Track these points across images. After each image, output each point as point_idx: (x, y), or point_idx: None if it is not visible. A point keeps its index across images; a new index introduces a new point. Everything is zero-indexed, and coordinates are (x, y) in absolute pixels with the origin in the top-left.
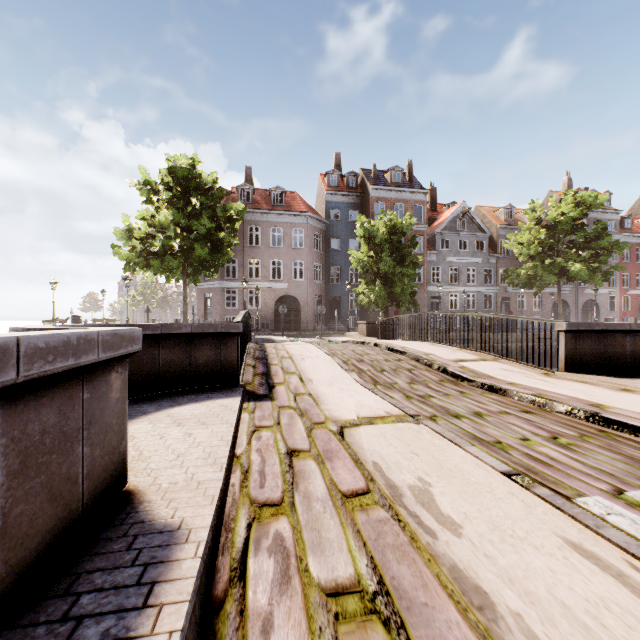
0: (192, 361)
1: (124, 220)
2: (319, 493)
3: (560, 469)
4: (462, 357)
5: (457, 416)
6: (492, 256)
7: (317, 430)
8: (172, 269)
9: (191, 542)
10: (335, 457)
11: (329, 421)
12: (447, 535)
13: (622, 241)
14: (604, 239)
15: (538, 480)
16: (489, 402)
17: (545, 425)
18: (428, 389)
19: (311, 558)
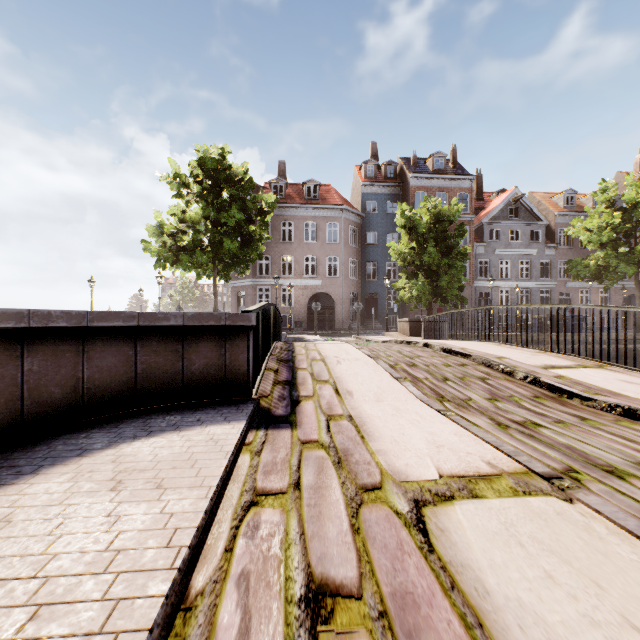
0: (185, 365)
1: (156, 216)
2: None
3: None
4: (550, 362)
5: (615, 472)
6: (549, 247)
7: (369, 510)
8: (201, 264)
9: None
10: (428, 633)
11: (389, 483)
12: None
13: None
14: None
15: None
16: None
17: None
18: (523, 410)
19: None
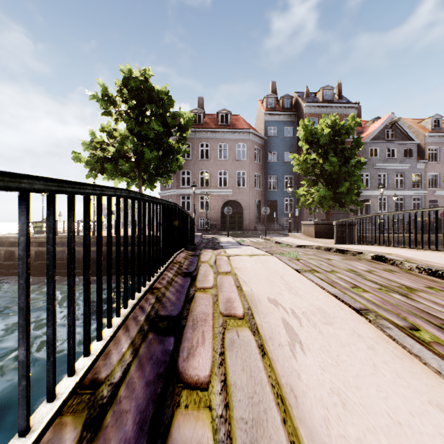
0: None
1: (90, 133)
2: None
3: None
4: None
5: None
6: (420, 162)
7: None
8: (125, 173)
9: None
10: None
11: None
12: None
13: None
14: None
15: None
16: None
17: None
18: None
19: None
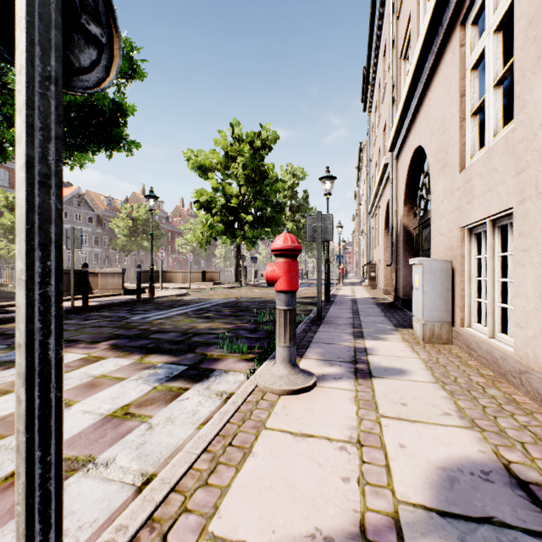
0: None
1: None
2: None
3: None
4: None
5: None
6: (100, 228)
7: None
8: None
9: None
10: None
11: None
12: None
13: (169, 229)
14: (158, 231)
15: None
16: None
17: None
18: None
19: None
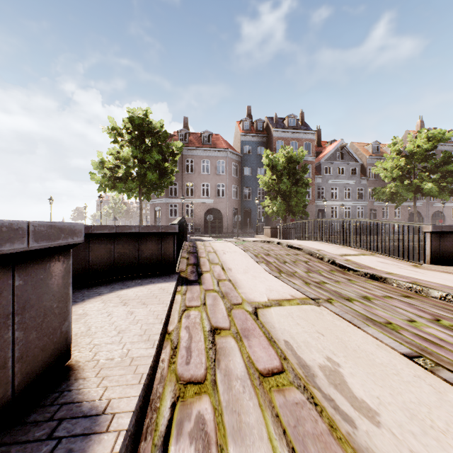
0: (140, 254)
1: (98, 155)
2: (238, 371)
3: (451, 350)
4: (346, 252)
5: (349, 299)
6: (363, 179)
7: (235, 310)
8: (131, 189)
9: (111, 431)
10: (251, 335)
11: (245, 302)
12: (365, 424)
13: None
14: (450, 165)
15: (434, 361)
16: (373, 288)
17: (425, 308)
18: (322, 277)
19: (231, 448)
